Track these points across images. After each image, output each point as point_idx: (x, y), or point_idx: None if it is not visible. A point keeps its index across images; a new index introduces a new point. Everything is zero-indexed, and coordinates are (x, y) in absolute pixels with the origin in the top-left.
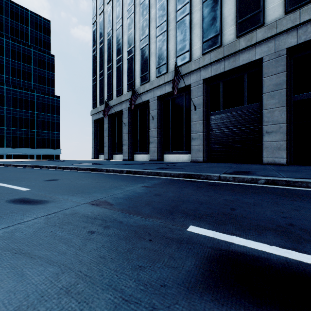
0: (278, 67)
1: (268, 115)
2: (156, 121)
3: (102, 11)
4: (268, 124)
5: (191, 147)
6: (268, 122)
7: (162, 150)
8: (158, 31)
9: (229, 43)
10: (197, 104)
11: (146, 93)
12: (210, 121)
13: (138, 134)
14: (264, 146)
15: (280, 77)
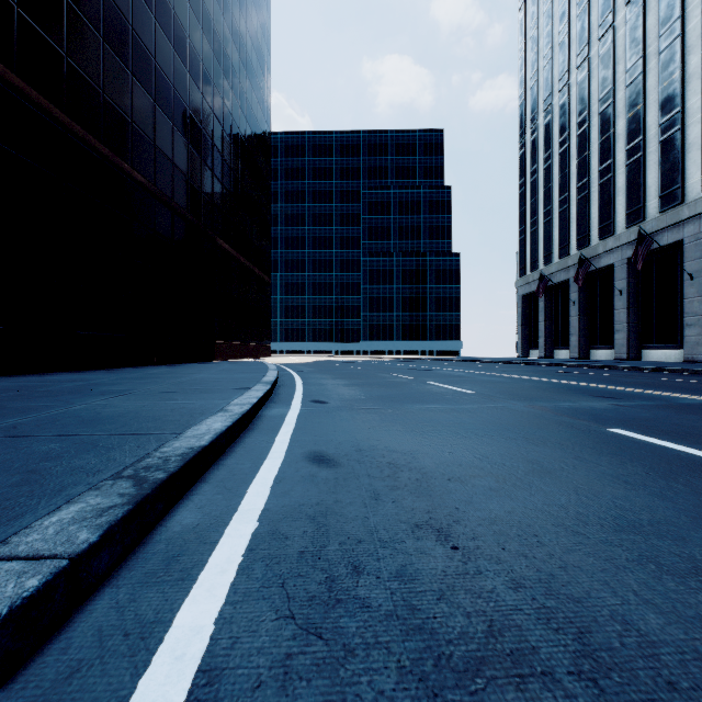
0: None
1: None
2: (625, 297)
3: (535, 123)
4: None
5: (683, 339)
6: None
7: (638, 343)
8: (628, 156)
9: None
10: (693, 270)
11: (609, 252)
12: None
13: (597, 317)
14: None
15: None
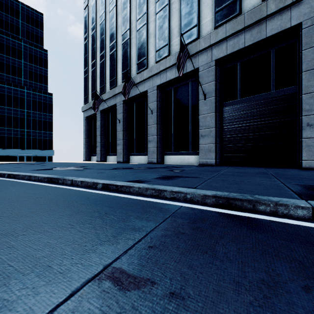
0: None
1: (311, 102)
2: (155, 115)
3: None
4: (310, 114)
5: (199, 147)
6: (310, 111)
7: (162, 150)
8: (158, 6)
9: (251, 8)
10: (207, 92)
11: (144, 82)
12: (224, 113)
13: (135, 132)
14: (304, 145)
15: None
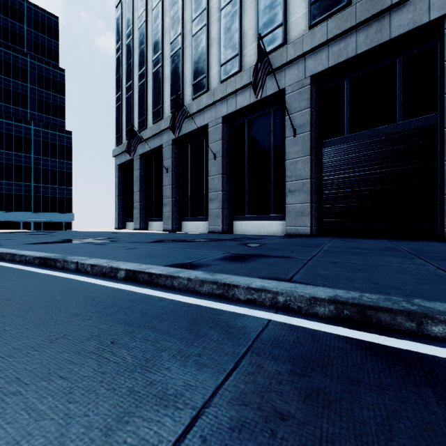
0: None
1: None
2: (220, 161)
3: None
4: None
5: (286, 208)
6: None
7: (230, 213)
8: None
9: None
10: (298, 124)
11: (203, 112)
12: (323, 157)
13: (190, 186)
14: None
15: None
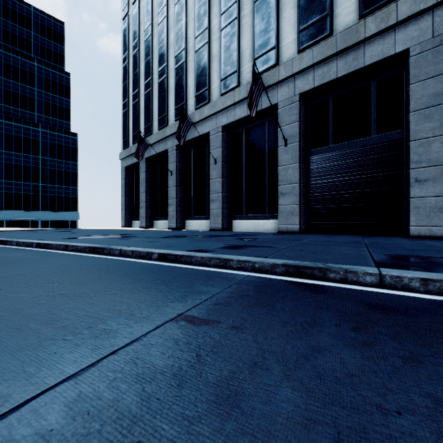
0: (440, 64)
1: (420, 151)
2: (220, 166)
3: None
4: (419, 166)
5: (278, 209)
6: (419, 163)
7: (229, 213)
8: (223, 20)
9: (345, 28)
10: (288, 135)
11: (205, 121)
12: (311, 164)
13: (192, 188)
14: (412, 206)
15: (442, 82)
